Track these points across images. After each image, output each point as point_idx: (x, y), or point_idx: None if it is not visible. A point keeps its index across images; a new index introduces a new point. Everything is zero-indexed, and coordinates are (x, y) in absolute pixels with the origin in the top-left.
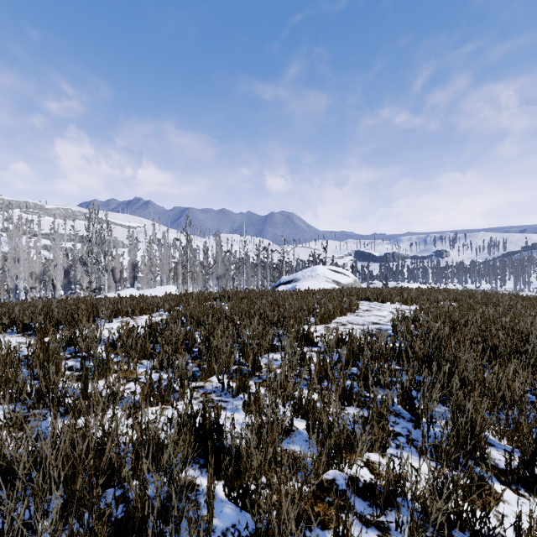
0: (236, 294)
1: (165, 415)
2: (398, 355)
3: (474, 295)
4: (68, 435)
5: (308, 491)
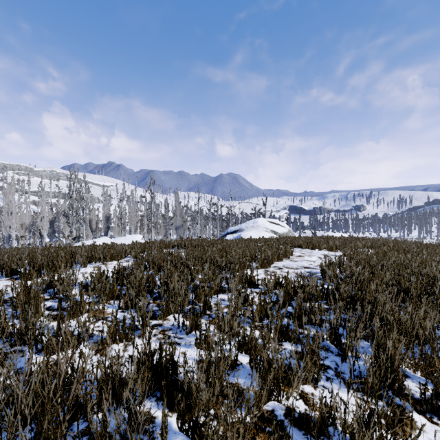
0: (191, 243)
1: (128, 351)
2: (326, 296)
3: (387, 243)
4: (39, 374)
5: (251, 422)
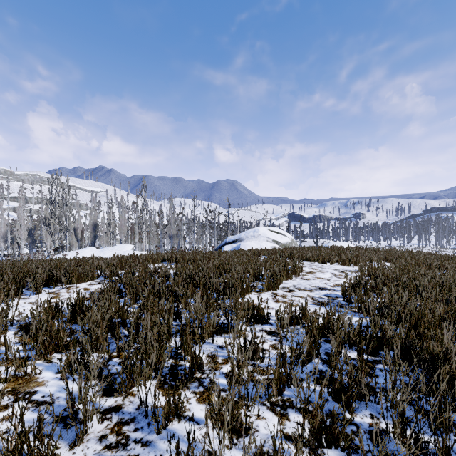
0: (183, 257)
1: None
2: (364, 339)
3: (404, 256)
4: None
5: None
